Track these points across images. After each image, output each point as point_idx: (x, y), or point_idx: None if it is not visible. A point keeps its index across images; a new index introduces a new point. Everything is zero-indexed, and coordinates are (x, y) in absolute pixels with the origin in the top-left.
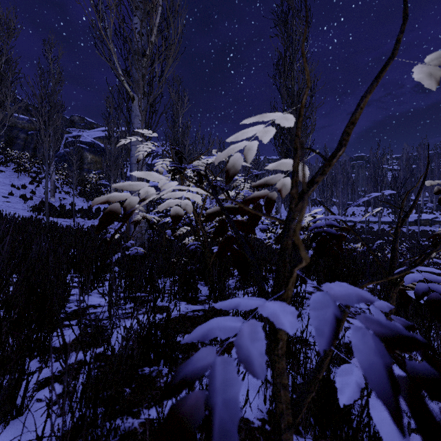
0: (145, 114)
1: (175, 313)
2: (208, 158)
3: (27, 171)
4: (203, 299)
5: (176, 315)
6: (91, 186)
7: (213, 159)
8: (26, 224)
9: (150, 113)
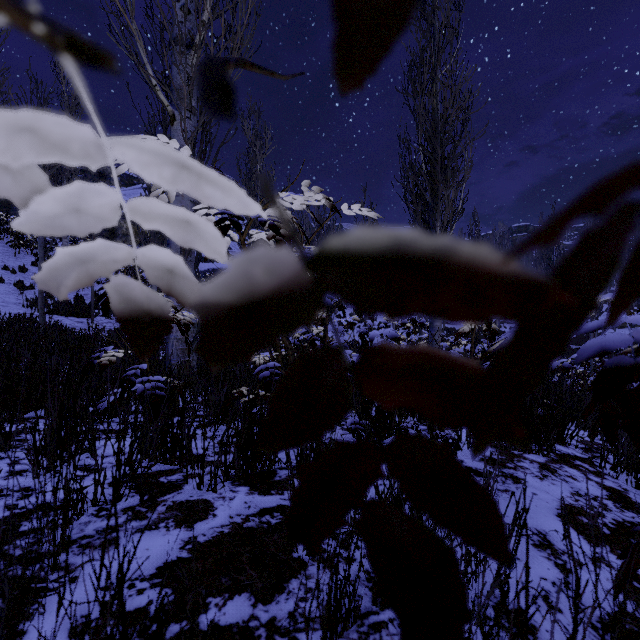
0: (194, 144)
1: (220, 521)
2: (291, 193)
3: (30, 246)
4: (284, 477)
5: (222, 530)
6: (128, 269)
7: (302, 199)
8: (6, 328)
9: (202, 142)
